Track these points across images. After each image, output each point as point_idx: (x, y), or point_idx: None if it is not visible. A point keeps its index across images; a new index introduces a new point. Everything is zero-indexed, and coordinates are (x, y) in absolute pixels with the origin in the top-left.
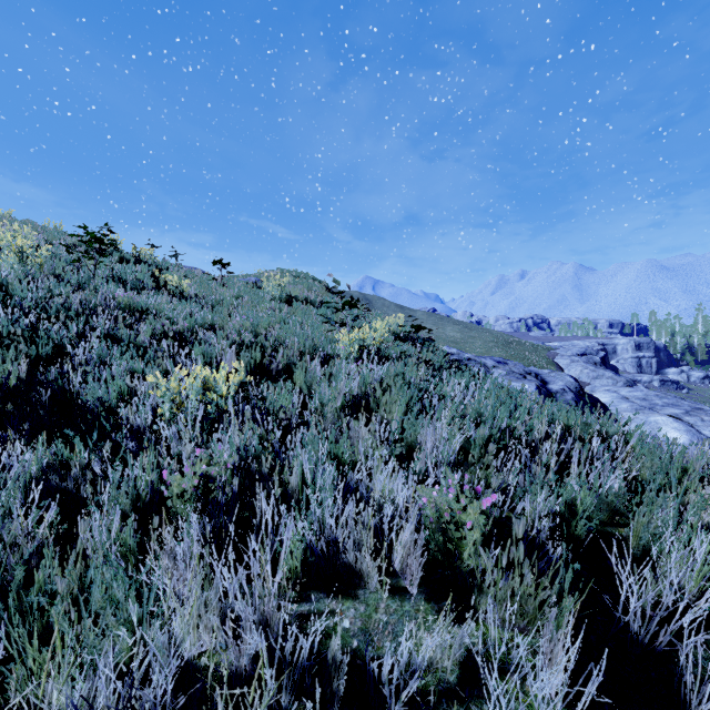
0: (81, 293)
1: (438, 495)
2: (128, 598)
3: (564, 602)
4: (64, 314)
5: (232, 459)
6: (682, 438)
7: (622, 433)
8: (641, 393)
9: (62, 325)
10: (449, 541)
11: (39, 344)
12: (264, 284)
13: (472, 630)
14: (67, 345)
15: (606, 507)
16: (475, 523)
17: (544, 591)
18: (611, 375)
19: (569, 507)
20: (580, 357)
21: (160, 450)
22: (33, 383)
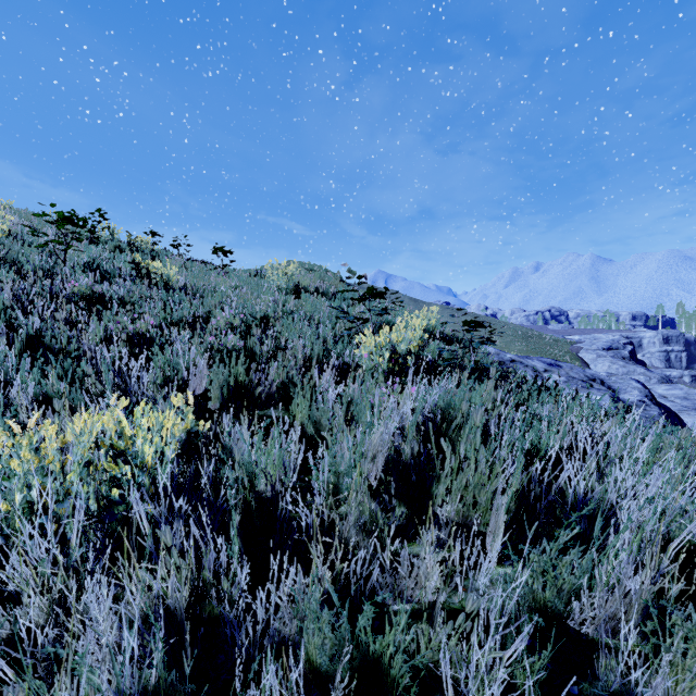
0: (27, 282)
1: None
2: None
3: None
4: None
5: None
6: None
7: None
8: (681, 391)
9: None
10: None
11: None
12: (268, 273)
13: None
14: None
15: None
16: None
17: None
18: (644, 371)
19: None
20: (607, 352)
21: None
22: None
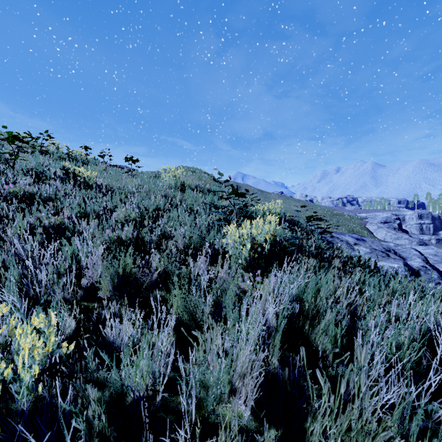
0: None
1: None
2: None
3: None
4: None
5: None
6: None
7: None
8: (432, 250)
9: None
10: None
11: None
12: (162, 175)
13: None
14: None
15: None
16: None
17: None
18: (408, 237)
19: None
20: (384, 224)
21: None
22: None
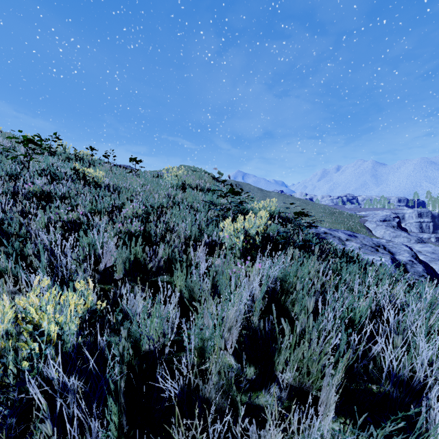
0: None
1: None
2: None
3: None
4: None
5: None
6: None
7: None
8: (430, 248)
9: None
10: None
11: None
12: (165, 175)
13: None
14: None
15: None
16: None
17: None
18: (406, 235)
19: None
20: (383, 223)
21: None
22: None
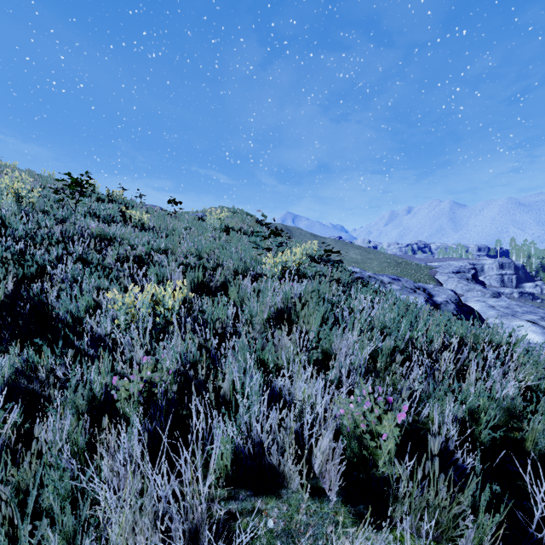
0: (63, 225)
1: (355, 408)
2: (75, 496)
3: (479, 519)
4: (48, 242)
5: (173, 367)
6: (539, 339)
7: (507, 342)
8: (505, 302)
9: (46, 251)
10: (365, 450)
11: (24, 266)
12: (207, 218)
13: (389, 542)
14: (47, 267)
15: (501, 412)
16: (390, 435)
17: (458, 506)
18: (480, 288)
19: (472, 415)
20: (455, 274)
21: (116, 355)
22: (18, 298)
